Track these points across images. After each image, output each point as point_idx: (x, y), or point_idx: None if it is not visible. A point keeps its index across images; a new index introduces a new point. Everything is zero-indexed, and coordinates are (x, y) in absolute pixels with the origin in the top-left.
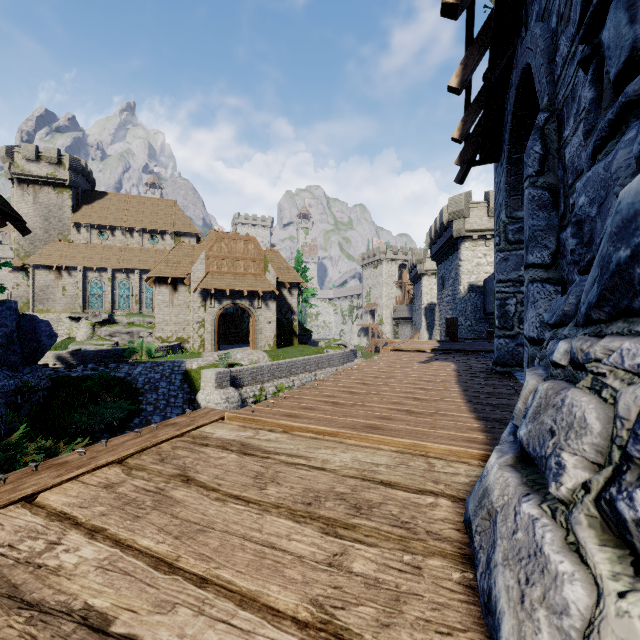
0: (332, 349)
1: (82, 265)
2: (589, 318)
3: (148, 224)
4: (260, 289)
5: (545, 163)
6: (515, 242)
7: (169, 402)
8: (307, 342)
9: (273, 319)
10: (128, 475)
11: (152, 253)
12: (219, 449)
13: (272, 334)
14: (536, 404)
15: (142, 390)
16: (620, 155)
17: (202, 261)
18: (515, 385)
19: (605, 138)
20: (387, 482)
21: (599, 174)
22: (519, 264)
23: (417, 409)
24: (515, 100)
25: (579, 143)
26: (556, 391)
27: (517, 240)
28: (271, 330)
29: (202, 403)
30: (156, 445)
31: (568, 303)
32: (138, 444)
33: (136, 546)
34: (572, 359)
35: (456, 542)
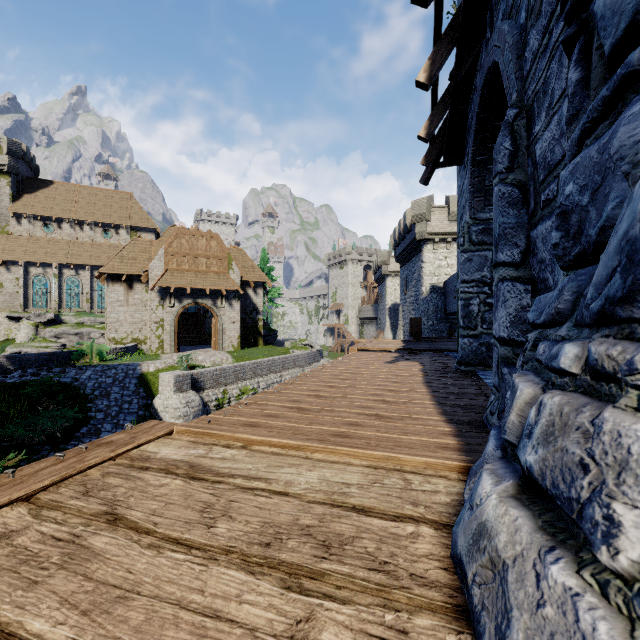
0: (298, 349)
1: (23, 260)
2: (606, 316)
3: (100, 217)
4: (223, 288)
5: (515, 160)
6: (478, 243)
7: (122, 408)
8: (273, 342)
9: (237, 319)
10: (35, 517)
11: (105, 248)
12: (162, 473)
13: (236, 334)
14: (546, 422)
15: (91, 396)
16: (623, 132)
17: (160, 258)
18: (480, 384)
19: (596, 119)
20: (360, 507)
21: (592, 158)
22: (482, 265)
23: (387, 413)
24: (480, 101)
25: (552, 137)
26: (575, 408)
27: (480, 241)
28: (235, 330)
29: (159, 408)
30: (82, 472)
31: (563, 300)
32: (57, 472)
33: (24, 631)
34: (593, 367)
35: (445, 587)
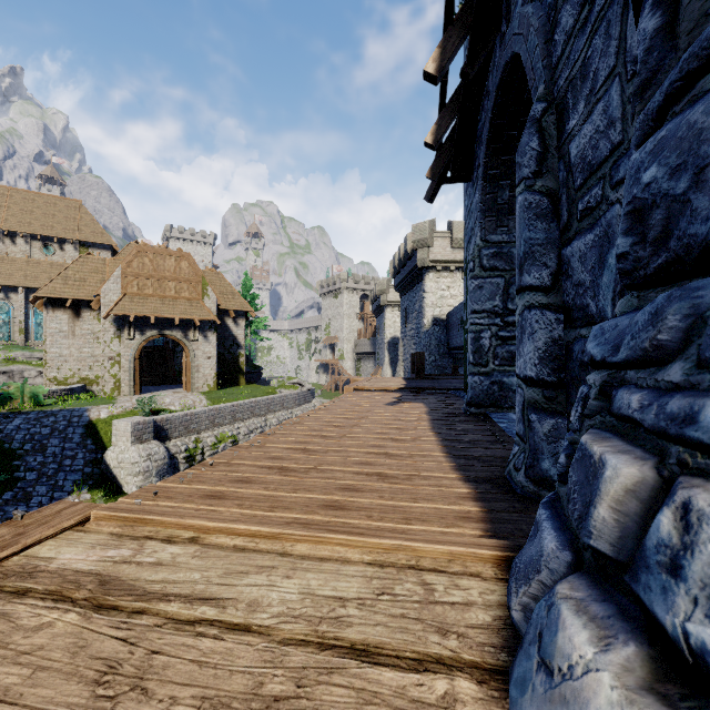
0: (286, 389)
1: None
2: None
3: (39, 228)
4: (197, 317)
5: (543, 163)
6: (490, 268)
7: (62, 465)
8: (257, 381)
9: (214, 354)
10: None
11: (45, 267)
12: (47, 601)
13: (212, 372)
14: None
15: (20, 451)
16: None
17: (116, 279)
18: (494, 429)
19: (694, 73)
20: (362, 646)
21: (693, 124)
22: (494, 293)
23: (391, 471)
24: (494, 104)
25: (595, 130)
26: None
27: (492, 266)
28: (211, 367)
29: (112, 464)
30: None
31: (667, 327)
32: None
33: None
34: None
35: None
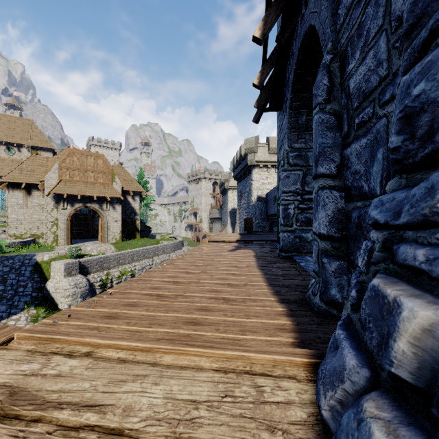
0: (166, 241)
1: None
2: None
3: (4, 137)
4: (108, 195)
5: (331, 93)
6: (294, 165)
7: (17, 292)
8: (147, 236)
9: (119, 219)
10: None
11: (8, 162)
12: None
13: (118, 230)
14: None
15: None
16: None
17: (55, 171)
18: (297, 267)
19: None
20: None
21: None
22: (296, 180)
23: (232, 296)
24: (297, 60)
25: (367, 69)
26: None
27: (295, 163)
28: (117, 227)
29: (51, 290)
30: None
31: None
32: None
33: None
34: None
35: None
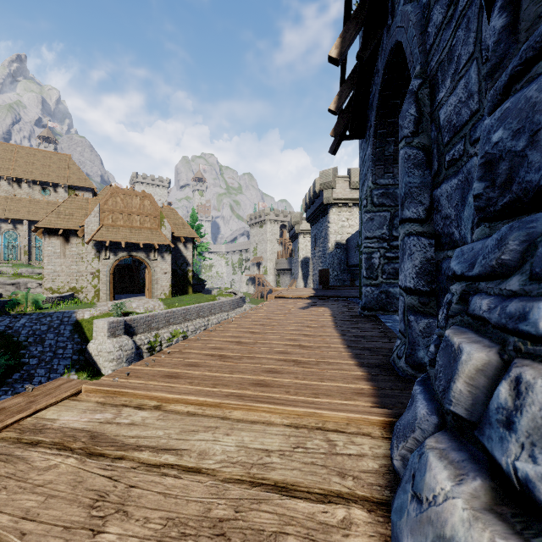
0: (224, 296)
1: None
2: None
3: (39, 176)
4: (156, 242)
5: (419, 125)
6: (379, 205)
7: (56, 354)
8: (201, 290)
9: (169, 270)
10: None
11: (43, 205)
12: (53, 450)
13: (168, 284)
14: (540, 413)
15: (25, 343)
16: None
17: (96, 214)
18: (382, 327)
19: (530, 60)
20: (282, 484)
21: (529, 99)
22: (382, 224)
23: (303, 358)
24: (382, 80)
25: (458, 100)
26: None
27: (381, 203)
28: (167, 280)
29: (93, 353)
30: None
31: (508, 250)
32: None
33: None
34: None
35: None
